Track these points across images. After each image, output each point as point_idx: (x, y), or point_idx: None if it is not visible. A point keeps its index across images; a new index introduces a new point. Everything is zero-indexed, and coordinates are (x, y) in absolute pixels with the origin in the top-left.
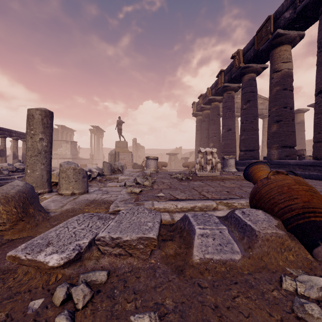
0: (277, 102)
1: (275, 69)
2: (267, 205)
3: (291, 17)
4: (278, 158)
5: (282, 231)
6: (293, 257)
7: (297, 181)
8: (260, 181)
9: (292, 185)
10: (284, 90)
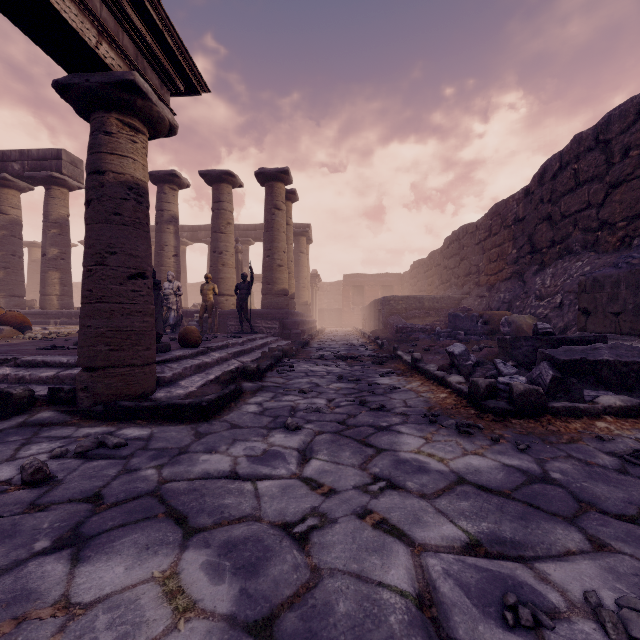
0: (5, 248)
1: (2, 210)
2: (7, 323)
3: (21, 173)
4: (7, 308)
5: (13, 329)
6: (17, 335)
7: (19, 314)
8: (2, 315)
9: (17, 315)
10: (13, 237)
